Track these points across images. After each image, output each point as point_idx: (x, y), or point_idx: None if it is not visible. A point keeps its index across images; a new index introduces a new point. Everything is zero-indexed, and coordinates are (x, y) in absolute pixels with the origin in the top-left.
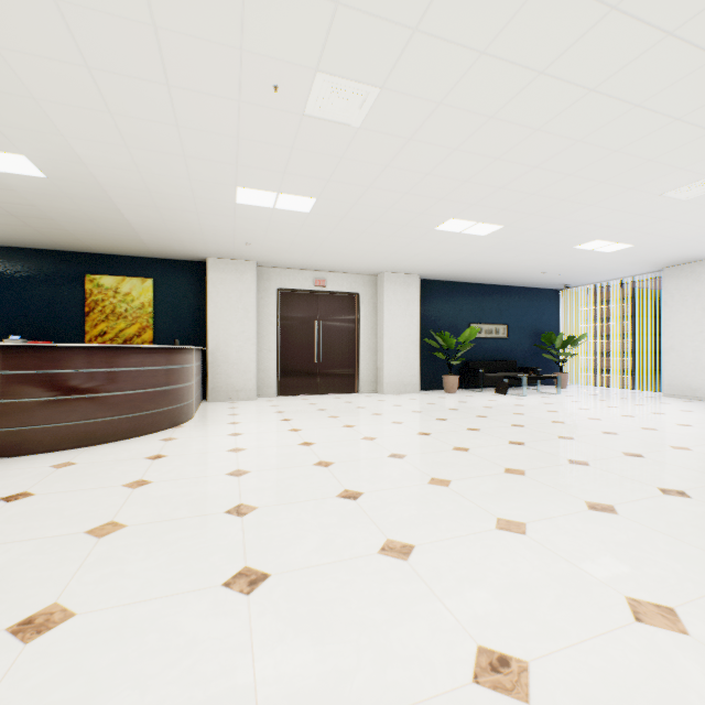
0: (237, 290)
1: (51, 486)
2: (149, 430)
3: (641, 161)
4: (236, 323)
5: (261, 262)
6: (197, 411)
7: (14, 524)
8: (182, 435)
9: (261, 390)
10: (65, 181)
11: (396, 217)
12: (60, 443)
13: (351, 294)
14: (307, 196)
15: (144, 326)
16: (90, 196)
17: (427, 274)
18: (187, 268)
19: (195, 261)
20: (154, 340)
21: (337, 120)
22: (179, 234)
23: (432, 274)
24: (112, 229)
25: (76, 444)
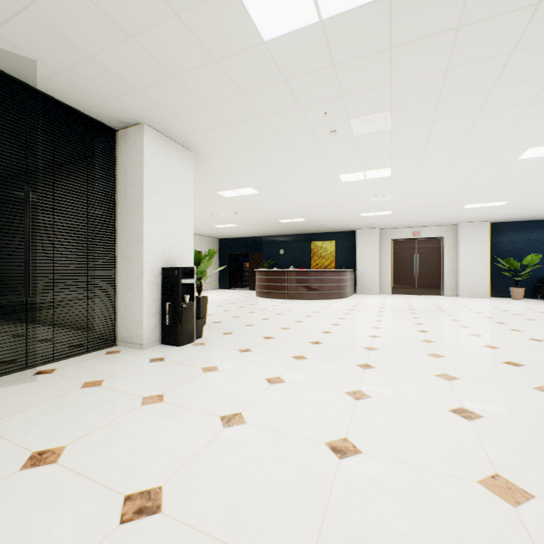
0: (369, 242)
1: (311, 304)
2: (332, 298)
3: (541, 179)
4: (369, 258)
5: (381, 228)
6: (350, 296)
7: (308, 306)
8: (342, 300)
9: (382, 291)
10: (310, 220)
11: (434, 209)
12: (310, 298)
13: (437, 238)
14: (386, 211)
15: (331, 261)
16: (316, 222)
17: (496, 220)
18: (348, 234)
19: (351, 231)
20: (335, 267)
21: (383, 200)
22: (343, 225)
23: (500, 220)
24: (321, 227)
25: (313, 299)
